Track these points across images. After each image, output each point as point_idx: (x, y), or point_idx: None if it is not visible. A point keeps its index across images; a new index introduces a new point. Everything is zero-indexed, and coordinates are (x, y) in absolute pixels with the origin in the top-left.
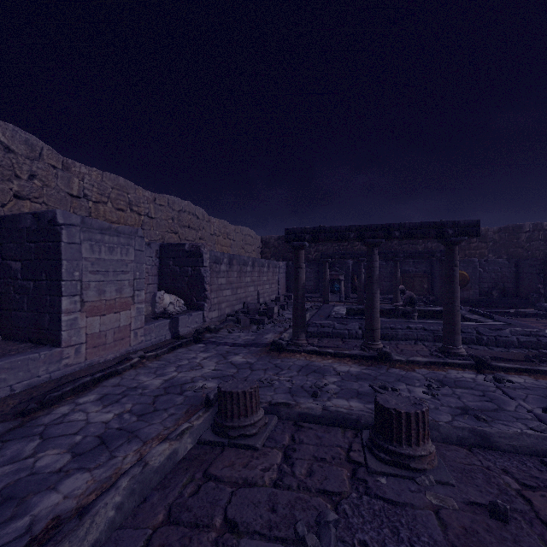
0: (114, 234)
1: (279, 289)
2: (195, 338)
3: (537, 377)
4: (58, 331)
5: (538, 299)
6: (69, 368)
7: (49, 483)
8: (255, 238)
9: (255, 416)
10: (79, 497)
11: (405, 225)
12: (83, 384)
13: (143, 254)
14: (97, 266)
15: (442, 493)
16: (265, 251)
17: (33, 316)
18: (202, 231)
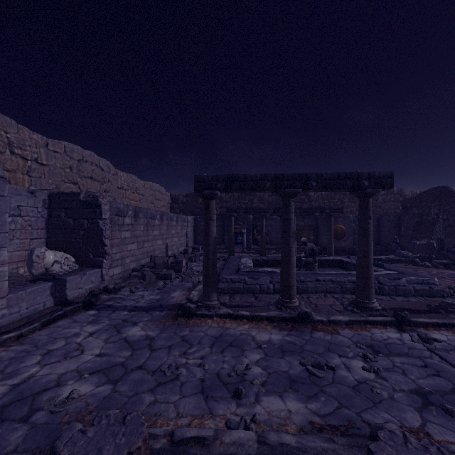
0: None
1: (188, 241)
2: (85, 304)
3: (454, 331)
4: None
5: (396, 247)
6: None
7: None
8: (164, 194)
9: None
10: None
11: (322, 175)
12: None
13: (4, 200)
14: None
15: None
16: (174, 207)
17: None
18: (107, 183)
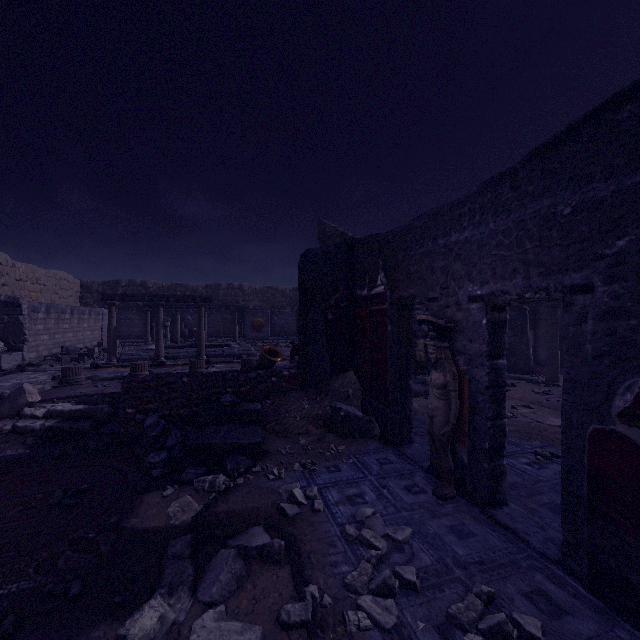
0: None
1: (103, 335)
2: (21, 369)
3: (228, 364)
4: None
5: None
6: None
7: None
8: (72, 282)
9: (81, 376)
10: None
11: (176, 295)
12: None
13: None
14: None
15: None
16: (86, 296)
17: None
18: (6, 277)
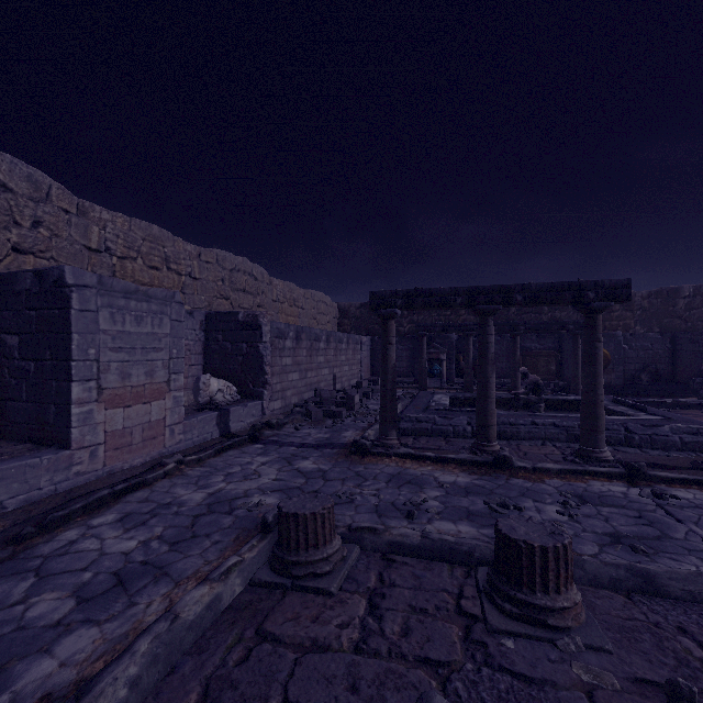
0: (143, 299)
1: (362, 371)
2: (251, 437)
3: None
4: (67, 427)
5: (701, 385)
6: (82, 478)
7: (41, 642)
8: (330, 305)
9: (328, 547)
10: (82, 664)
11: (530, 286)
12: (99, 499)
13: (181, 325)
14: (120, 341)
15: (595, 664)
16: (343, 323)
17: (34, 408)
18: (261, 296)
